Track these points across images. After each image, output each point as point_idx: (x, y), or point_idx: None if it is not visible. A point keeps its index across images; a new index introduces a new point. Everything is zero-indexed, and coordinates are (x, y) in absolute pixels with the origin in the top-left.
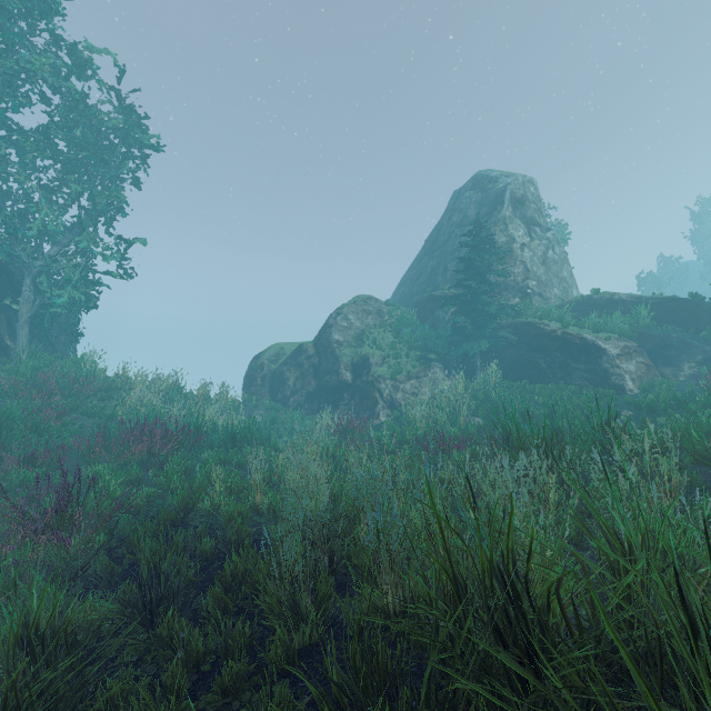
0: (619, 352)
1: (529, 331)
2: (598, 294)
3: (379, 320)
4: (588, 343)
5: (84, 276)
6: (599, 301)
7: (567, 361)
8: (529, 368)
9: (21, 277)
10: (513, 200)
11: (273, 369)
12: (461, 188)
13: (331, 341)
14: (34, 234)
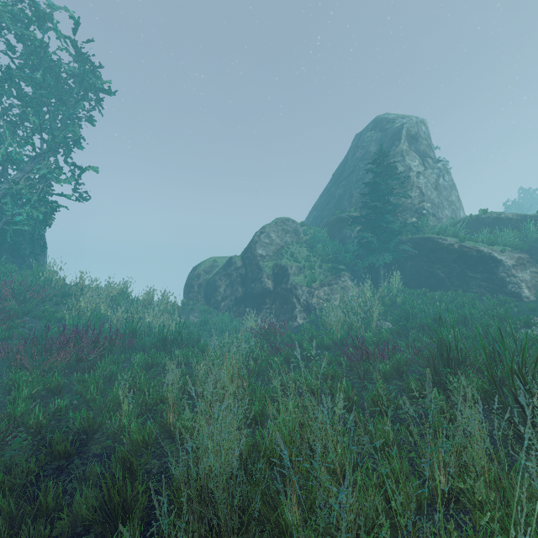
0: (514, 263)
1: (427, 245)
2: (485, 214)
3: (295, 238)
4: (484, 255)
5: (43, 197)
6: (487, 220)
7: (464, 271)
8: (428, 277)
9: None
10: (409, 136)
11: (208, 278)
12: (362, 130)
13: (256, 255)
14: None
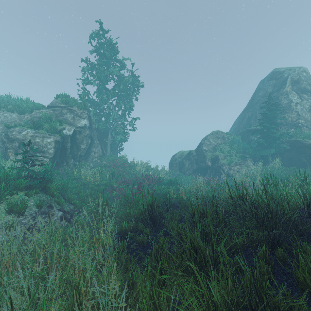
0: None
1: (297, 144)
2: None
3: (223, 141)
4: None
5: (124, 131)
6: None
7: None
8: (296, 161)
9: (107, 132)
10: (292, 82)
11: (180, 160)
12: (265, 78)
13: (202, 150)
14: (111, 120)
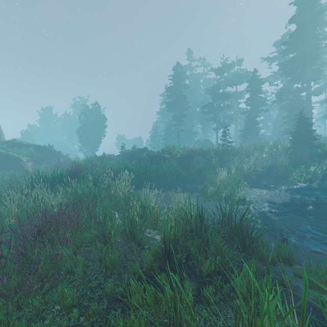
0: (26, 160)
1: None
2: (15, 141)
3: None
4: (16, 157)
5: None
6: (16, 143)
7: (8, 163)
8: None
9: None
10: None
11: None
12: None
13: None
14: None
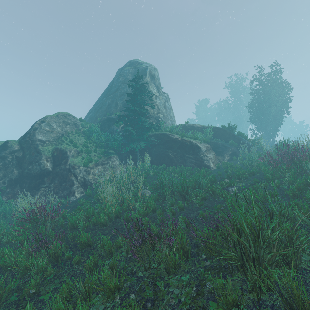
0: (206, 149)
1: (164, 138)
2: (187, 124)
3: (75, 129)
4: (193, 144)
5: None
6: (188, 127)
7: (183, 154)
8: (165, 157)
9: None
10: (150, 74)
11: None
12: (123, 66)
13: (35, 140)
14: None
